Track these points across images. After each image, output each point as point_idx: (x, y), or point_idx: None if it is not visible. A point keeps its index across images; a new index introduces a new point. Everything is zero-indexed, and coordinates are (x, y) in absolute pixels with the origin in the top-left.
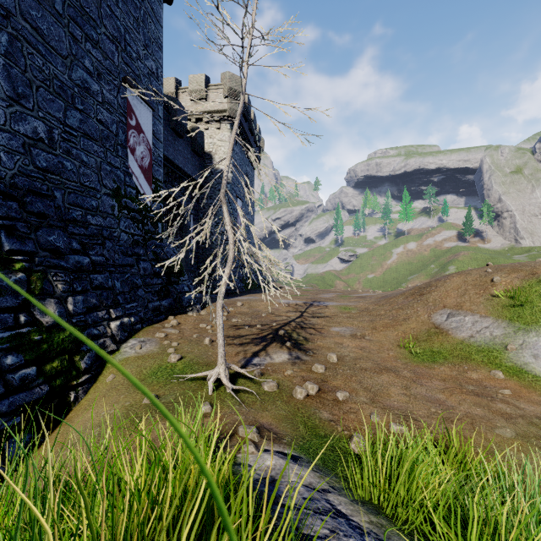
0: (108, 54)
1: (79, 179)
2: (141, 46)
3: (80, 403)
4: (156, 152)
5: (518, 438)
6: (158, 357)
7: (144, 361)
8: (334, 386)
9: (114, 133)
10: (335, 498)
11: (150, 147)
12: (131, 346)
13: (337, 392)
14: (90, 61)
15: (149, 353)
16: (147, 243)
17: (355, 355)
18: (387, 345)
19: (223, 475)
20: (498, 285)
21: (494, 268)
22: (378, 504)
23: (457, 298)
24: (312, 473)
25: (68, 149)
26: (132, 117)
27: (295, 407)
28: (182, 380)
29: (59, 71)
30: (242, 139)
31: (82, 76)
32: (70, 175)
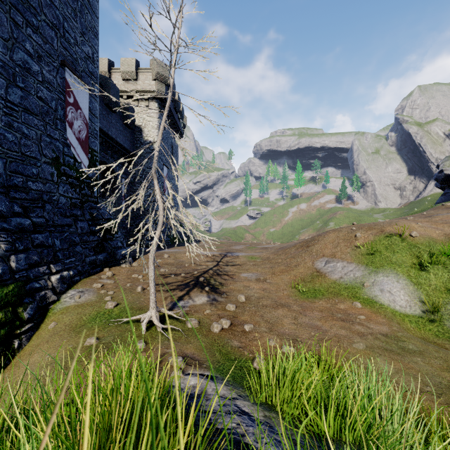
0: (48, 39)
1: (20, 149)
2: (78, 34)
3: (24, 349)
4: (92, 126)
5: (367, 349)
6: (96, 305)
7: (83, 309)
8: (242, 321)
9: (53, 109)
10: (241, 403)
11: (87, 122)
12: (70, 296)
13: (245, 325)
14: (31, 44)
15: (87, 302)
16: (84, 205)
17: (259, 295)
18: (282, 286)
19: (163, 391)
20: (359, 239)
21: (357, 226)
22: (271, 404)
23: (332, 249)
24: (225, 387)
25: (9, 122)
26: (70, 95)
27: (212, 338)
28: (118, 323)
29: (1, 52)
30: (168, 115)
31: (23, 57)
32: (11, 145)
